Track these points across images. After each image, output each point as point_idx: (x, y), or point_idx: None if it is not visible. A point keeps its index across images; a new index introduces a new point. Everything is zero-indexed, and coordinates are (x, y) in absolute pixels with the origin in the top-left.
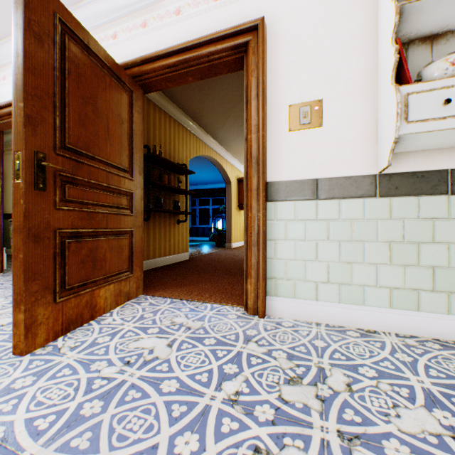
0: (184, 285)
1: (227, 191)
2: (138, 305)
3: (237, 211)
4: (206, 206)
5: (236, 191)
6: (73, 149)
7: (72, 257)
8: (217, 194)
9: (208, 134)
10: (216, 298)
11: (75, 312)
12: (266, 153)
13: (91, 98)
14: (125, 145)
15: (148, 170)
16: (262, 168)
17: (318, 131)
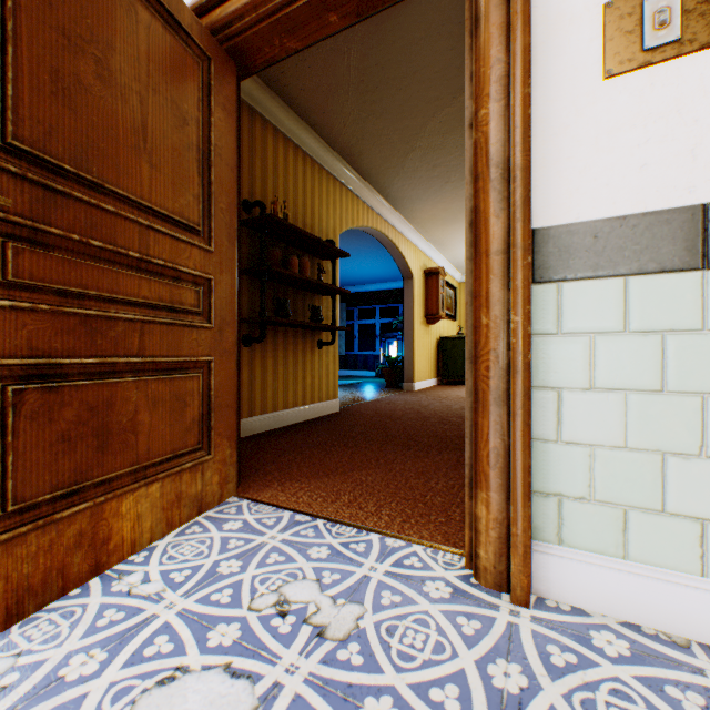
0: (324, 473)
1: (407, 292)
2: (217, 528)
3: (424, 326)
4: (370, 320)
5: (421, 292)
6: (34, 157)
7: (30, 429)
8: (387, 299)
9: (373, 188)
10: (392, 518)
11: (39, 566)
12: (532, 150)
13: (92, 42)
14: (191, 173)
15: (262, 247)
16: (524, 189)
17: (707, 61)
